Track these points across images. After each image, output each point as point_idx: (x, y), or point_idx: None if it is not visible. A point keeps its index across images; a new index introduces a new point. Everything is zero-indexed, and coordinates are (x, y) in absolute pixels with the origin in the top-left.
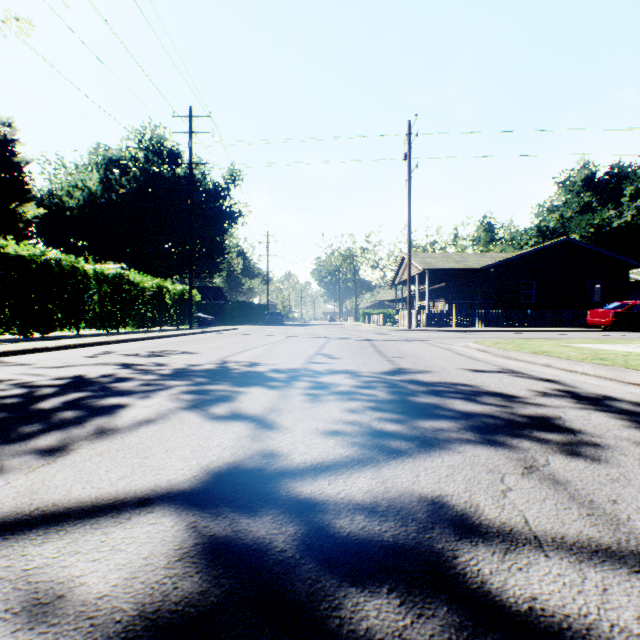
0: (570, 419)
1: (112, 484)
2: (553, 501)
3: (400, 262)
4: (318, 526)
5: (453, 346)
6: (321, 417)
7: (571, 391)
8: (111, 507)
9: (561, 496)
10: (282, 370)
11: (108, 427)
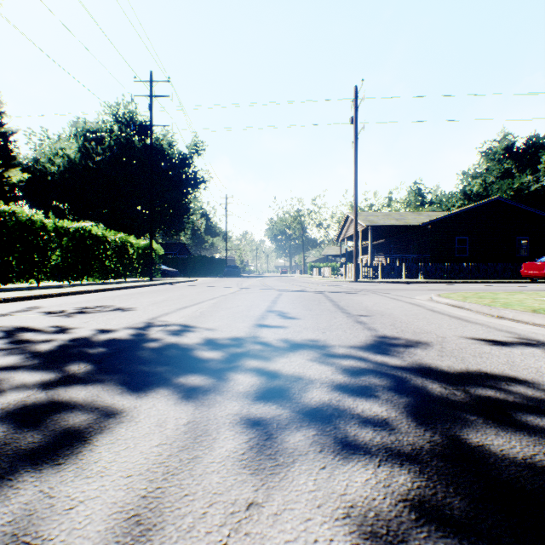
0: None
1: None
2: None
3: (344, 220)
4: None
5: (417, 300)
6: None
7: None
8: None
9: None
10: (219, 342)
11: None
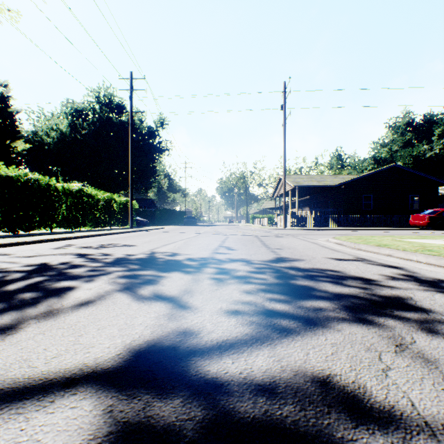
0: (419, 299)
1: (46, 363)
2: (430, 381)
3: (278, 181)
4: (224, 410)
5: (318, 240)
6: (224, 298)
7: (413, 275)
8: (39, 388)
9: (436, 375)
10: (195, 259)
11: (55, 307)
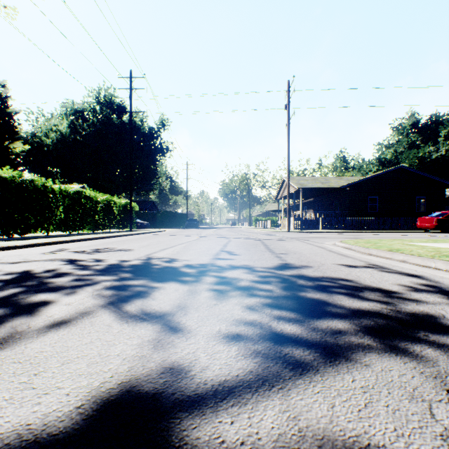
0: None
1: None
2: None
3: (281, 183)
4: None
5: (324, 244)
6: (224, 316)
7: (436, 286)
8: None
9: None
10: (193, 265)
11: (19, 329)
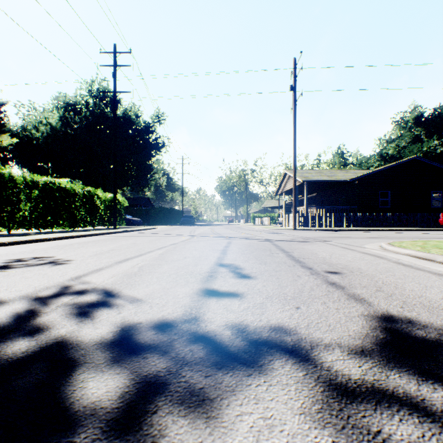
0: None
1: None
2: None
3: (283, 177)
4: None
5: (371, 250)
6: None
7: None
8: None
9: None
10: (136, 336)
11: None
